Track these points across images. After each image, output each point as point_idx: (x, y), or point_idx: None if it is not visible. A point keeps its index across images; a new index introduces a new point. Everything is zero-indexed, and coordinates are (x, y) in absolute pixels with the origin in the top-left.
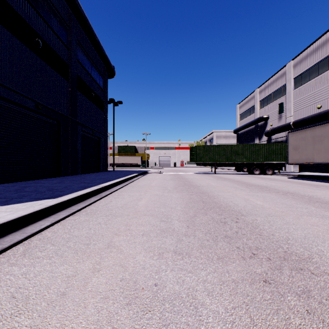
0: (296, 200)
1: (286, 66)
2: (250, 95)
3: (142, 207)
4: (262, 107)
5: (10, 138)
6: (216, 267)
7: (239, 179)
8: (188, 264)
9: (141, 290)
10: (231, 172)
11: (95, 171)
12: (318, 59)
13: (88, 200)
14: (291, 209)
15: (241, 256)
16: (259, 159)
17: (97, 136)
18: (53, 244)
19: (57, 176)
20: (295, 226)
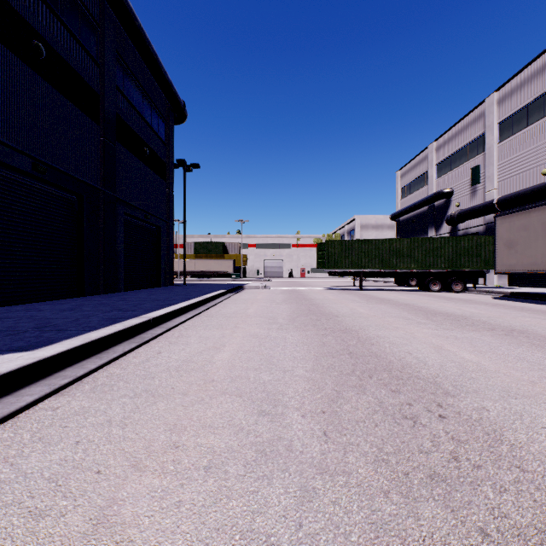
0: (542, 350)
1: (484, 102)
2: (419, 155)
3: (222, 369)
4: (442, 175)
5: None
6: None
7: (407, 301)
8: None
9: None
10: (389, 288)
11: (152, 286)
12: (545, 88)
13: (110, 350)
14: None
15: None
16: (440, 264)
17: (155, 225)
18: None
19: (78, 294)
20: None
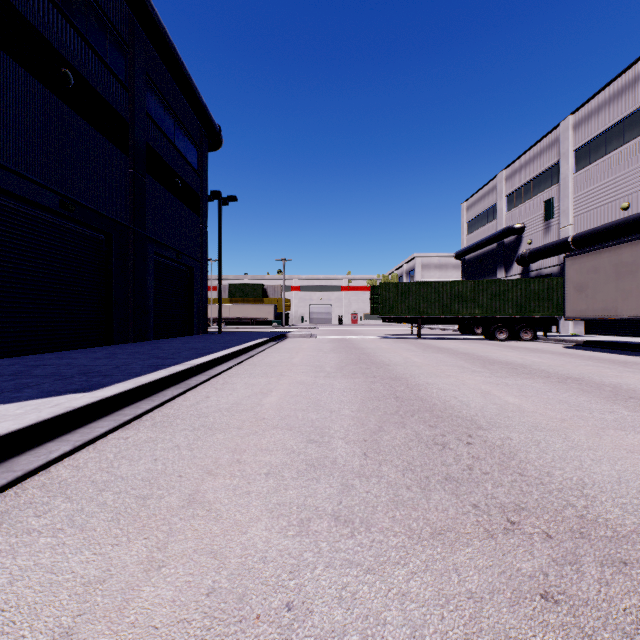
0: (587, 395)
1: (558, 127)
2: (487, 185)
3: (271, 410)
4: (513, 208)
5: (9, 267)
6: (428, 557)
7: (467, 350)
8: (366, 551)
9: (253, 621)
10: (451, 336)
11: (183, 334)
12: (624, 113)
13: (160, 394)
14: (580, 415)
15: (484, 527)
16: (507, 309)
17: (187, 265)
18: (68, 497)
19: (106, 343)
20: (594, 455)
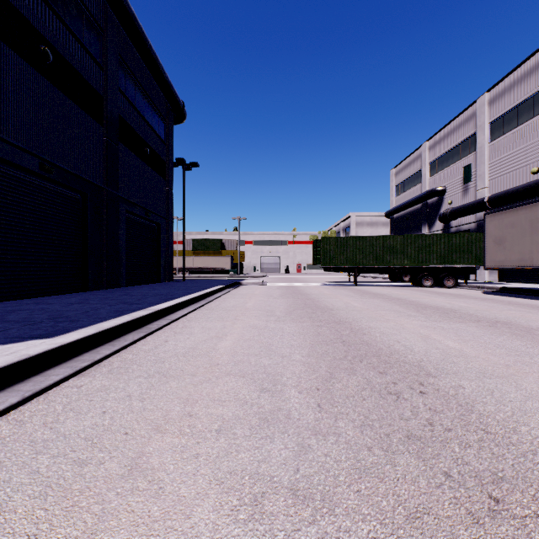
0: (521, 339)
1: (475, 103)
2: (413, 154)
3: (225, 354)
4: (435, 173)
5: None
6: None
7: (399, 296)
8: None
9: None
10: (383, 283)
11: (152, 282)
12: (534, 90)
13: (121, 338)
14: (522, 361)
15: (465, 508)
16: (432, 260)
17: (155, 222)
18: None
19: (83, 289)
20: None
